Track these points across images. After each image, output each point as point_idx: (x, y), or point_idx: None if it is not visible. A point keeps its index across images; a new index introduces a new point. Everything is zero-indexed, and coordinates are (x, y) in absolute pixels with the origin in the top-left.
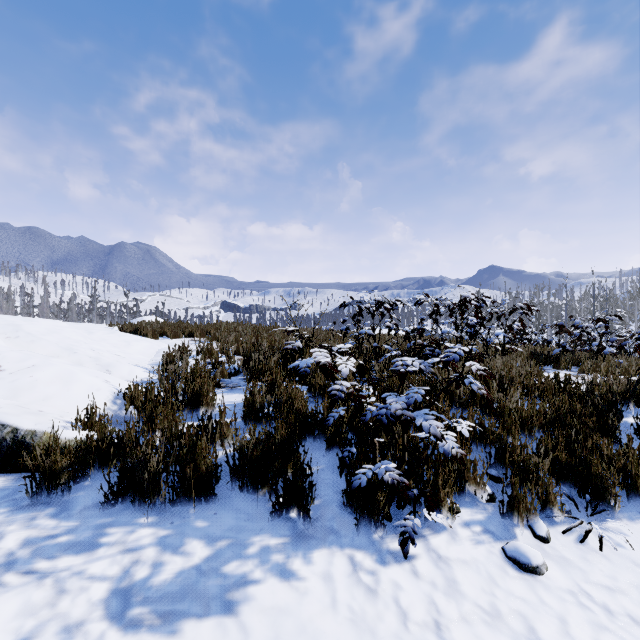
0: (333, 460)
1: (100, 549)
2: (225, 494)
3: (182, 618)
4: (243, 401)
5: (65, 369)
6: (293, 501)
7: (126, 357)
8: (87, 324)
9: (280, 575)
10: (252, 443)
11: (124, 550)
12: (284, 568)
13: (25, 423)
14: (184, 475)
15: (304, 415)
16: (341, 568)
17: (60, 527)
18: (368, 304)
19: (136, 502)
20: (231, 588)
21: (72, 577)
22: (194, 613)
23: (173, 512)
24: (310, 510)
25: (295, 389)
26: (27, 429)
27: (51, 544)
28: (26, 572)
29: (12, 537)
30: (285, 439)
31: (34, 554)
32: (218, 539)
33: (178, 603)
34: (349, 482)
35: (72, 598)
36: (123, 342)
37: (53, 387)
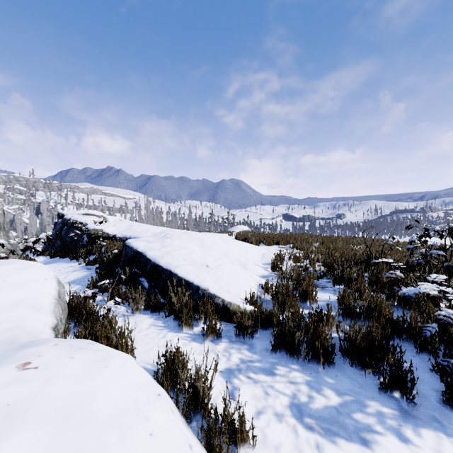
0: (423, 362)
1: (276, 376)
2: (339, 364)
3: (336, 435)
4: (337, 301)
5: (233, 268)
6: (395, 385)
7: (249, 259)
8: (219, 234)
9: (397, 436)
10: (360, 336)
11: (289, 381)
12: (399, 432)
13: (226, 297)
14: (314, 346)
15: (392, 321)
16: (451, 452)
17: (253, 357)
18: (437, 227)
19: (287, 354)
20: (362, 430)
21: (268, 387)
22: (342, 436)
23: (309, 367)
24: (414, 397)
25: (380, 299)
26: (227, 301)
27: (252, 365)
28: (247, 377)
29: (235, 356)
30: (382, 338)
31: (247, 368)
32: (343, 394)
33: (330, 425)
34: (449, 386)
35: (273, 399)
36: (243, 248)
37: (230, 278)
